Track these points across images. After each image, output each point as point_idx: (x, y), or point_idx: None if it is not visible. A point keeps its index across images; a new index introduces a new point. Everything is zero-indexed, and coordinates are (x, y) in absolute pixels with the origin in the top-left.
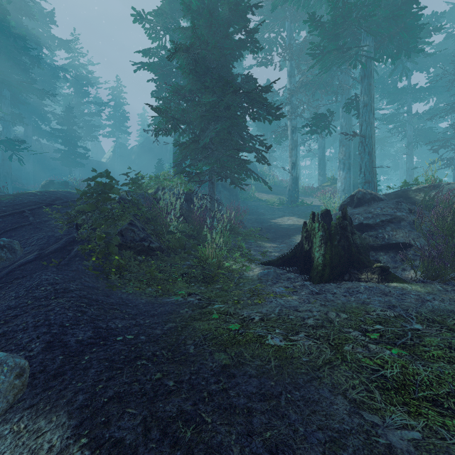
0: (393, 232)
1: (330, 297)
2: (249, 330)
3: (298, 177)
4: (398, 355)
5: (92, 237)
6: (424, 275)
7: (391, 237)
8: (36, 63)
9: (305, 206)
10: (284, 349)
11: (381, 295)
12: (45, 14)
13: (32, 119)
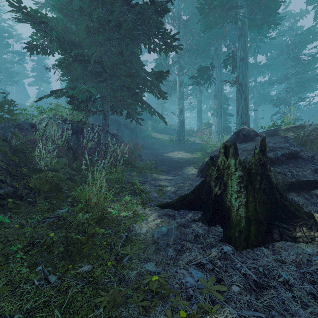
0: (299, 168)
1: (295, 308)
2: None
3: (184, 121)
4: None
5: None
6: None
7: (298, 174)
8: None
9: (189, 143)
10: None
11: None
12: None
13: None
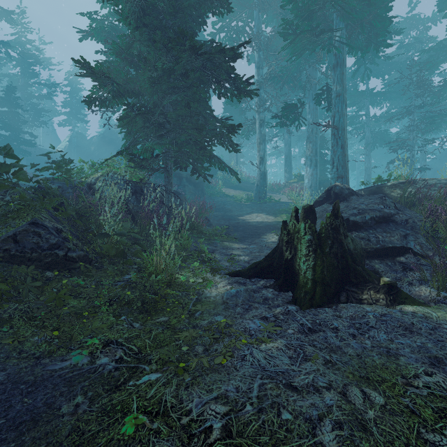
0: (386, 233)
1: (334, 341)
2: None
3: (266, 172)
4: None
5: None
6: None
7: (385, 240)
8: None
9: (273, 202)
10: None
11: (404, 332)
12: None
13: None
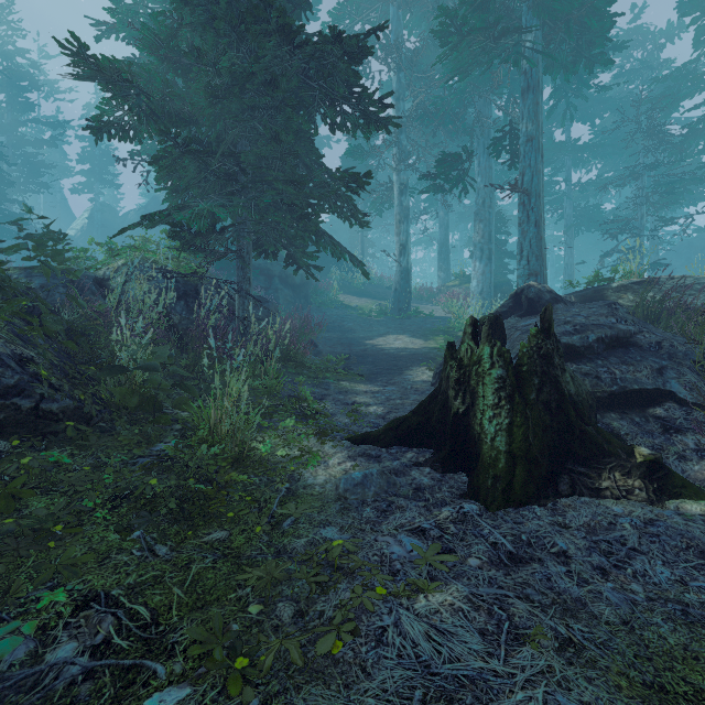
0: (628, 365)
1: (566, 585)
2: None
3: (410, 269)
4: None
5: None
6: None
7: (625, 377)
8: None
9: (421, 318)
10: None
11: (702, 563)
12: None
13: None
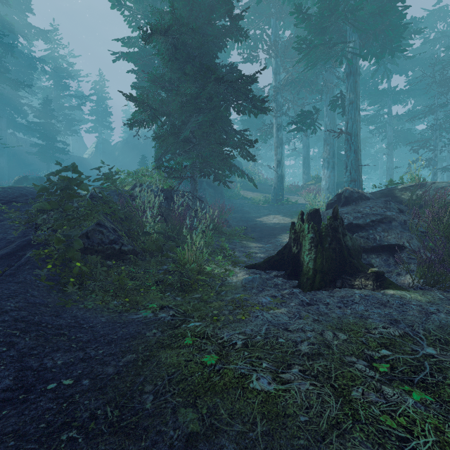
0: (384, 232)
1: (324, 309)
2: (228, 366)
3: (283, 175)
4: (422, 403)
5: (51, 240)
6: (423, 281)
7: (382, 239)
8: (9, 51)
9: (290, 204)
10: (274, 398)
11: (379, 306)
12: (21, 1)
13: (7, 112)
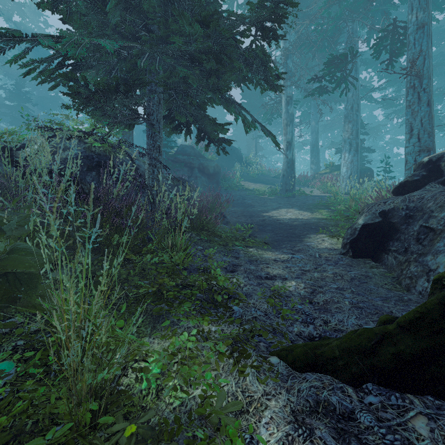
0: None
1: None
2: None
3: (294, 160)
4: None
5: None
6: None
7: None
8: None
9: (303, 196)
10: None
11: None
12: None
13: None
